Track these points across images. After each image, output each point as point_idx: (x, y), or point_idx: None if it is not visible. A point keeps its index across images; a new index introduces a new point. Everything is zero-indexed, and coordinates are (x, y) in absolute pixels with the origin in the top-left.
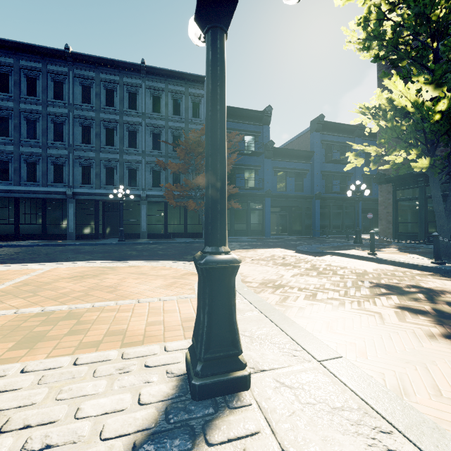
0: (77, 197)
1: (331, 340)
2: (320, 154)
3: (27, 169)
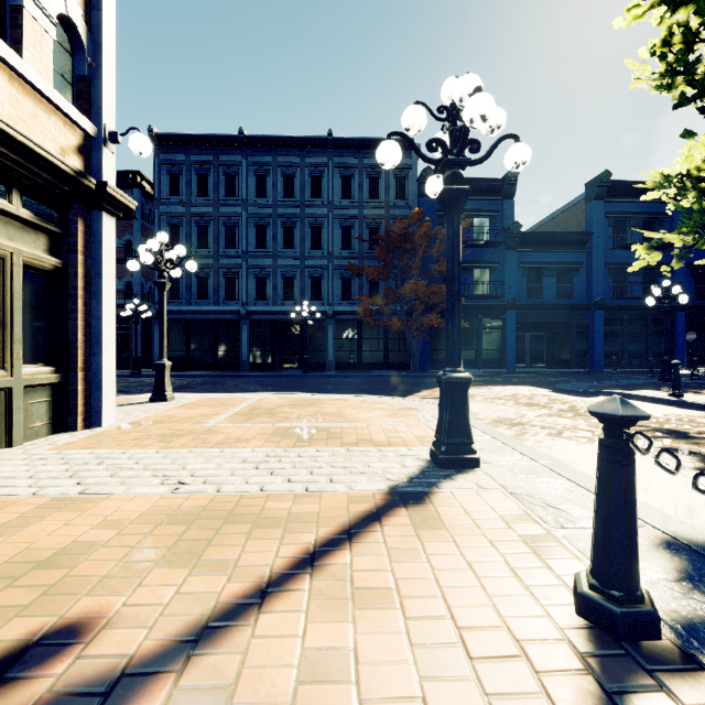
0: (252, 317)
1: (562, 462)
2: (603, 236)
3: (198, 285)
